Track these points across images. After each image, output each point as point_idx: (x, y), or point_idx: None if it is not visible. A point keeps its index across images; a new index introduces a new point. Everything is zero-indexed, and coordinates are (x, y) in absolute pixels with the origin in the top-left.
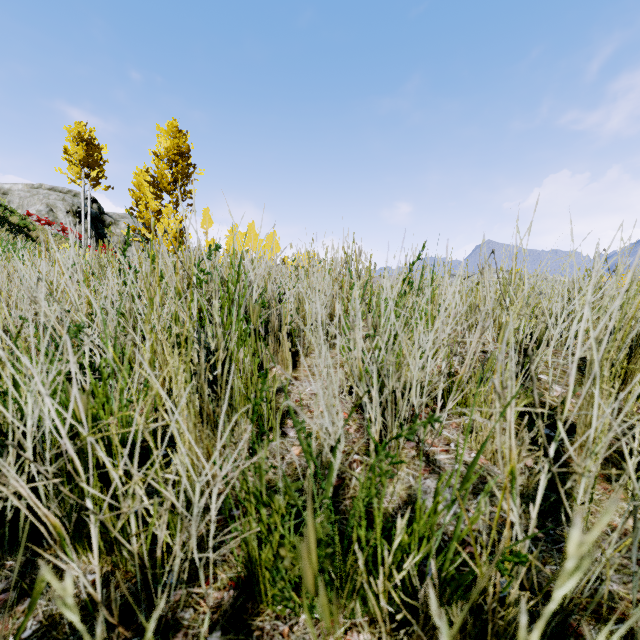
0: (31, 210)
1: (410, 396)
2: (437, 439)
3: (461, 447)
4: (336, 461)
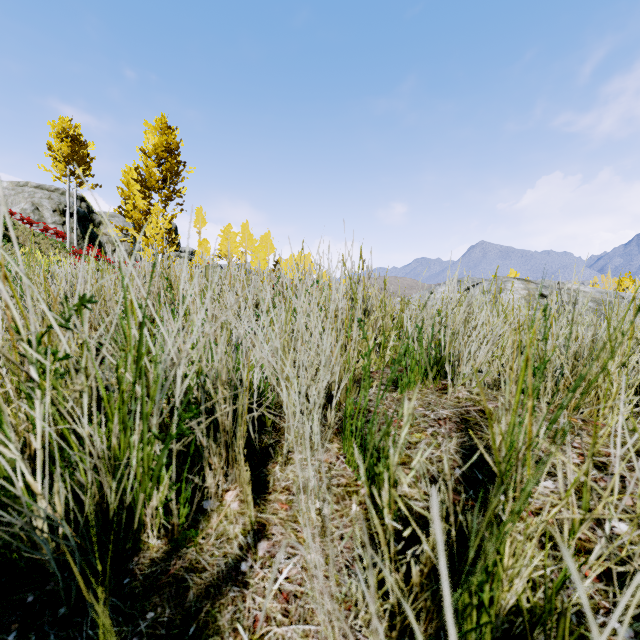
0: (15, 209)
1: None
2: None
3: None
4: None
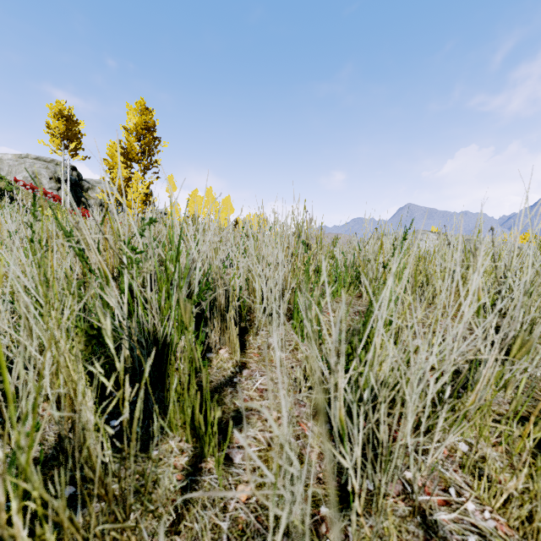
0: (19, 177)
1: (403, 438)
2: (429, 478)
3: (466, 497)
4: (297, 518)
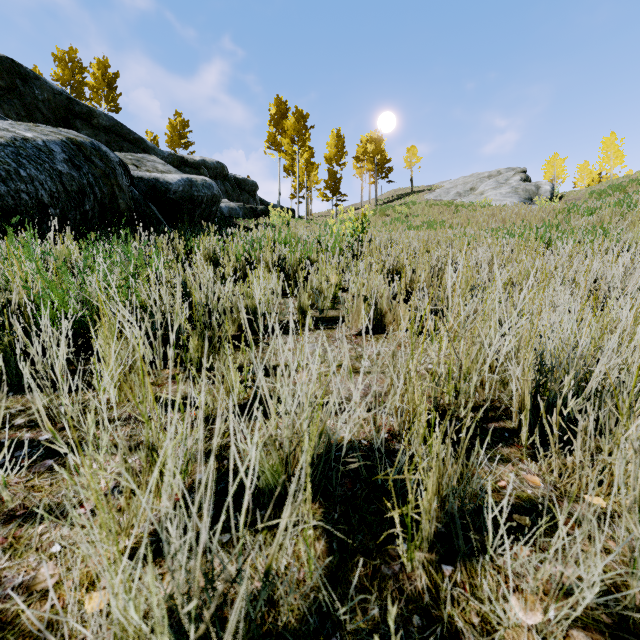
0: None
1: None
2: None
3: None
4: None
